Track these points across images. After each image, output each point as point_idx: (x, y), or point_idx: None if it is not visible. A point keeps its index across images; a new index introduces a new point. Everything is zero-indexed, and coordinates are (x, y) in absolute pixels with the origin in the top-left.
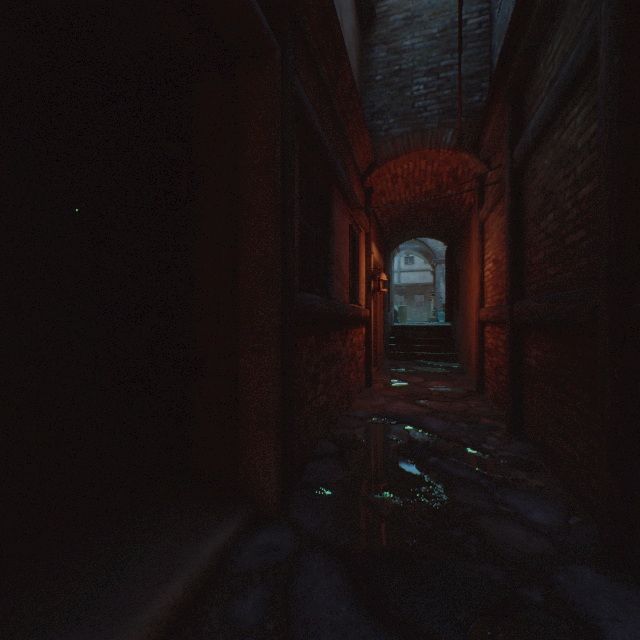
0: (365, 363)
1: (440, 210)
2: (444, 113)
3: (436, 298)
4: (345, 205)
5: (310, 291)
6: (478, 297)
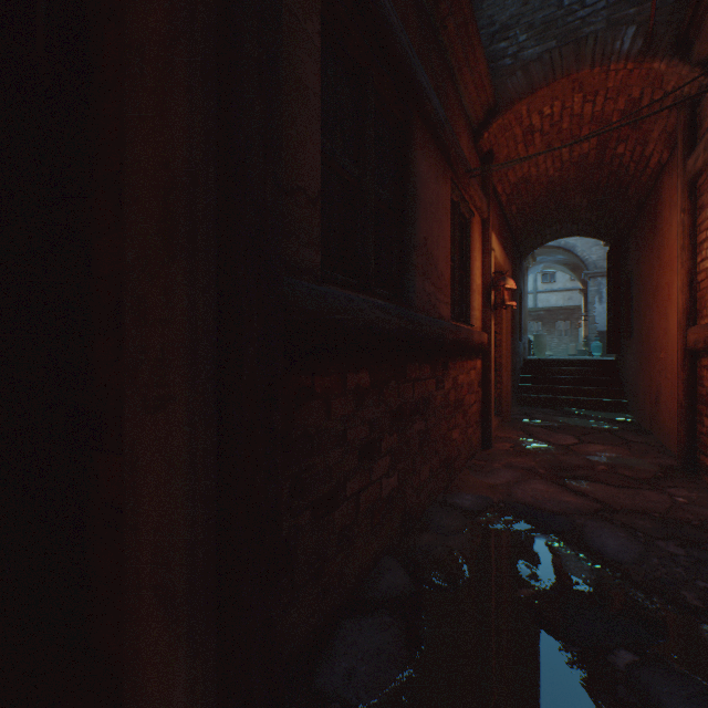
0: (481, 412)
1: (602, 186)
2: (618, 2)
3: (588, 323)
4: (442, 162)
5: (355, 286)
6: (683, 308)
